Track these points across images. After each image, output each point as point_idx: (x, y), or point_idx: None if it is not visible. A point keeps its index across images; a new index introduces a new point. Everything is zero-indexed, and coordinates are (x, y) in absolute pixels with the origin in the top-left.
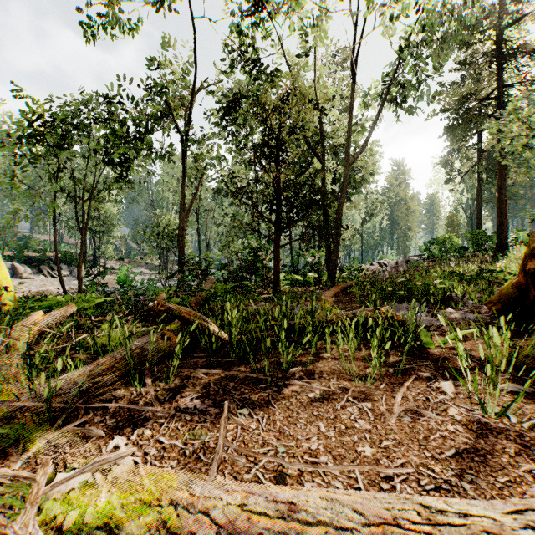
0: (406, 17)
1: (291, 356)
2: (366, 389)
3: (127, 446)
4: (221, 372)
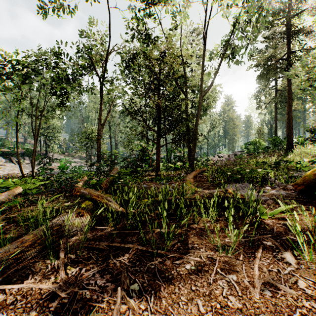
0: (237, 6)
1: (172, 234)
2: (228, 259)
3: None
4: (119, 245)
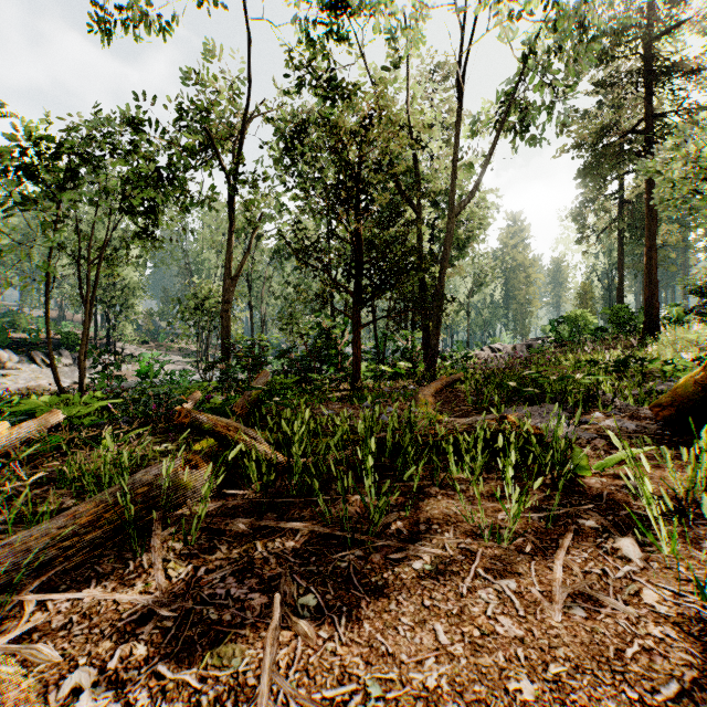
0: (532, 16)
1: (384, 500)
2: (502, 552)
3: (94, 691)
4: (274, 524)
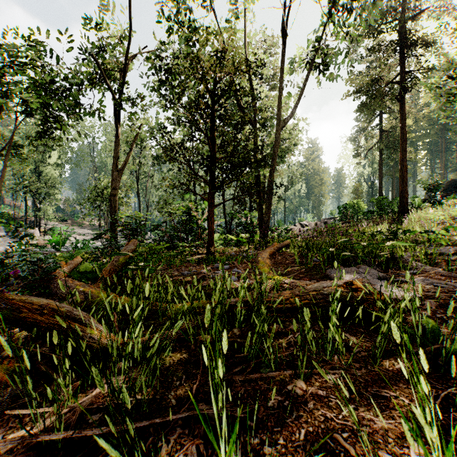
0: None
1: None
2: None
3: None
4: None
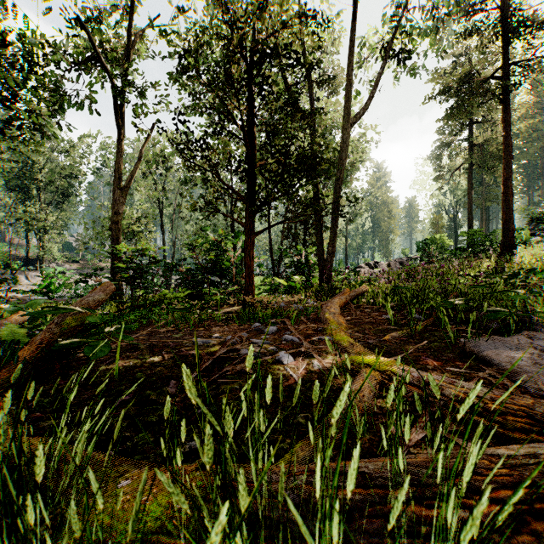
0: None
1: None
2: None
3: None
4: None
